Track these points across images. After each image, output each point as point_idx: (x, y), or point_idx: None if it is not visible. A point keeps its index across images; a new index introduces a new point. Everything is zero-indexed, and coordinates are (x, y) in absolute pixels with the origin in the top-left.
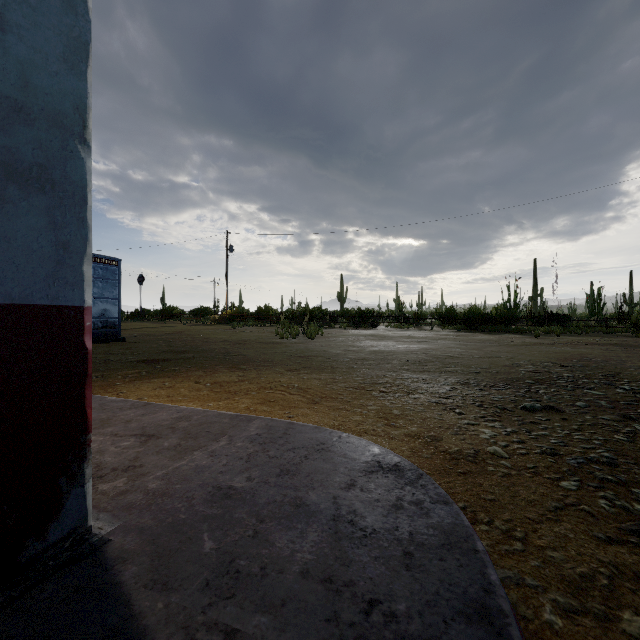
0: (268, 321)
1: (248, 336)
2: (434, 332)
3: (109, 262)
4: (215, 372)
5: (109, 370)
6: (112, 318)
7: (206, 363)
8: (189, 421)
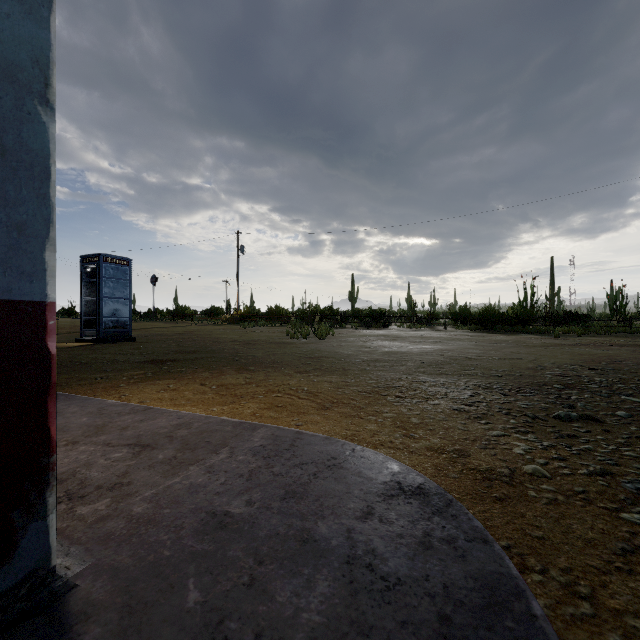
0: (279, 321)
1: (258, 336)
2: (448, 332)
3: (120, 262)
4: (222, 374)
5: (115, 371)
6: (123, 318)
7: (213, 364)
8: (189, 429)
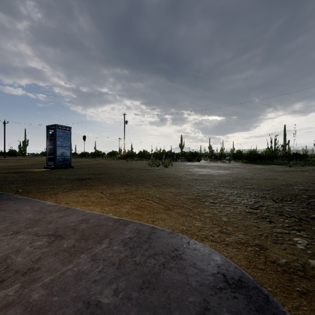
0: (144, 158)
1: (134, 165)
2: (231, 164)
3: (65, 128)
4: (113, 186)
5: (58, 184)
6: (67, 156)
7: (109, 181)
8: (87, 223)
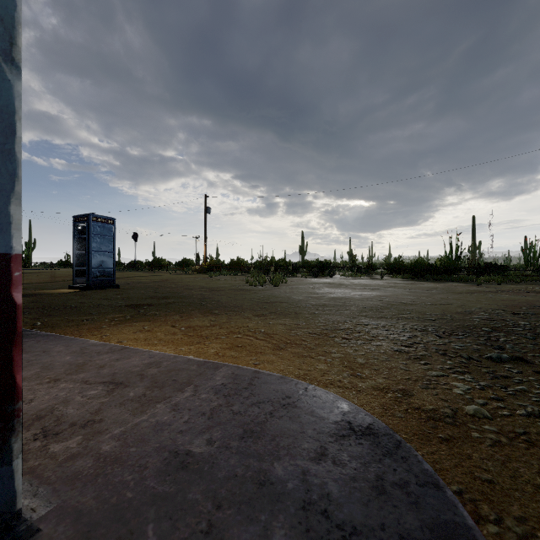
0: (240, 271)
1: (222, 284)
2: (384, 280)
3: (106, 221)
4: (190, 317)
5: (99, 314)
6: (108, 268)
7: (183, 308)
8: (158, 367)
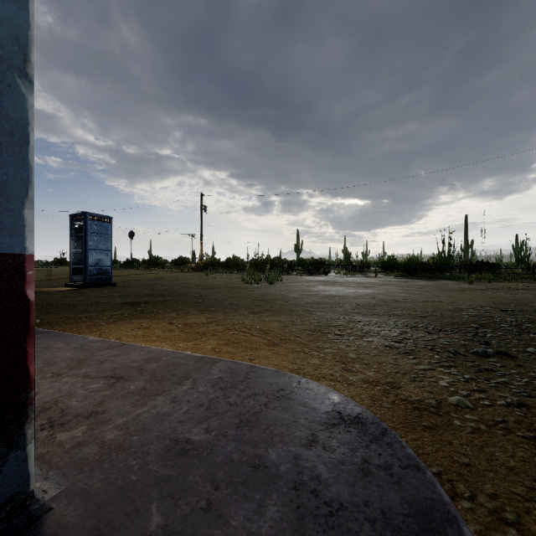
0: (236, 269)
1: (218, 282)
2: (378, 278)
3: (102, 219)
4: (187, 314)
5: (97, 311)
6: (105, 266)
7: (180, 305)
8: (157, 363)
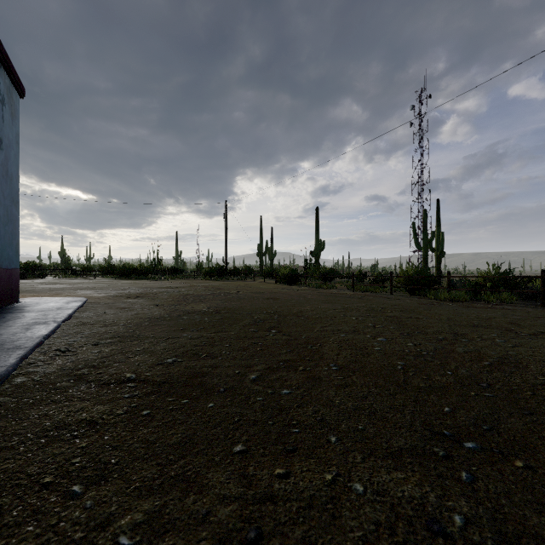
0: None
1: None
2: (96, 280)
3: None
4: None
5: None
6: None
7: None
8: None
